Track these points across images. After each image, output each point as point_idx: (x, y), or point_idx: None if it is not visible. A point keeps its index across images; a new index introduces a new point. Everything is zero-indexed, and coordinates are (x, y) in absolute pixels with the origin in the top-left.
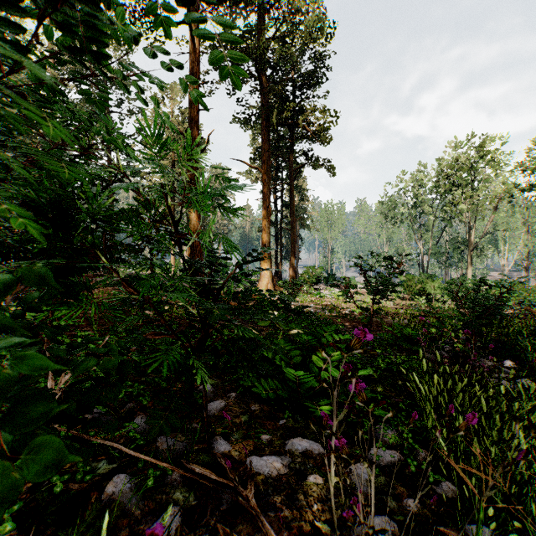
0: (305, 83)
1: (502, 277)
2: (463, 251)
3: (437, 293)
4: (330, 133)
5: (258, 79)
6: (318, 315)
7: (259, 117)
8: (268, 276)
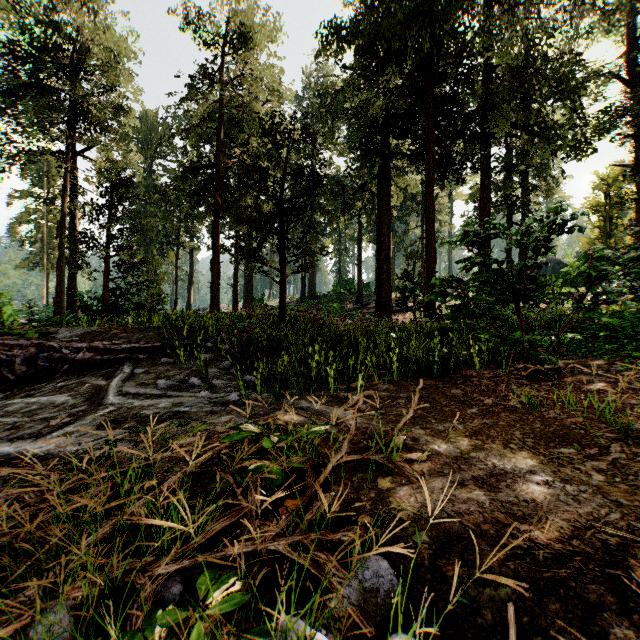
0: None
1: None
2: None
3: None
4: None
5: None
6: None
7: None
8: None
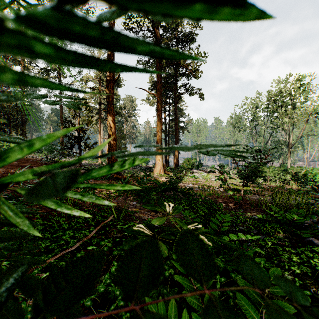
0: (184, 39)
1: (306, 165)
2: (283, 149)
3: (271, 175)
4: (201, 70)
5: (154, 35)
6: (198, 193)
7: (154, 62)
8: (160, 164)
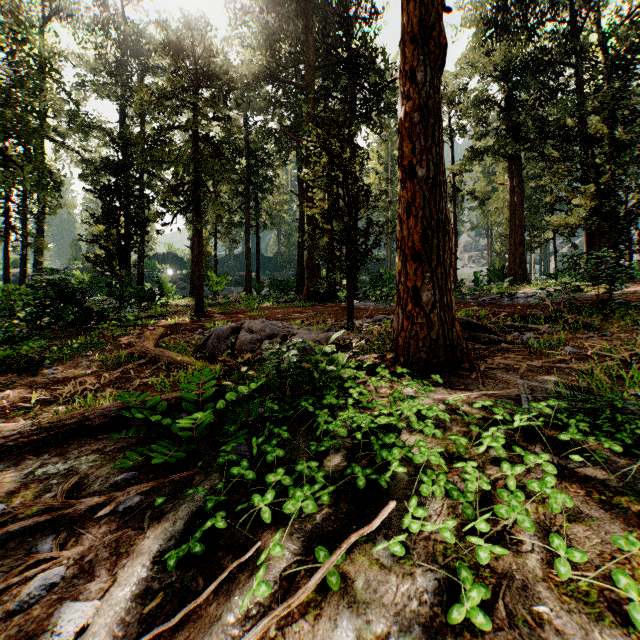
0: None
1: None
2: None
3: None
4: None
5: None
6: None
7: None
8: None
